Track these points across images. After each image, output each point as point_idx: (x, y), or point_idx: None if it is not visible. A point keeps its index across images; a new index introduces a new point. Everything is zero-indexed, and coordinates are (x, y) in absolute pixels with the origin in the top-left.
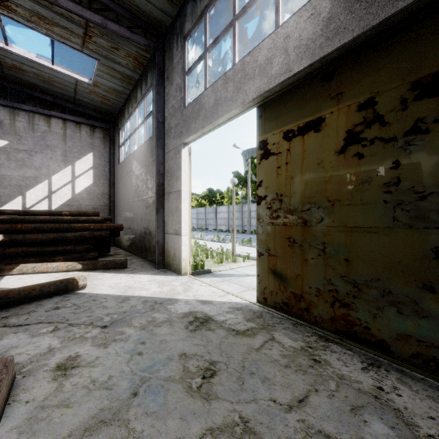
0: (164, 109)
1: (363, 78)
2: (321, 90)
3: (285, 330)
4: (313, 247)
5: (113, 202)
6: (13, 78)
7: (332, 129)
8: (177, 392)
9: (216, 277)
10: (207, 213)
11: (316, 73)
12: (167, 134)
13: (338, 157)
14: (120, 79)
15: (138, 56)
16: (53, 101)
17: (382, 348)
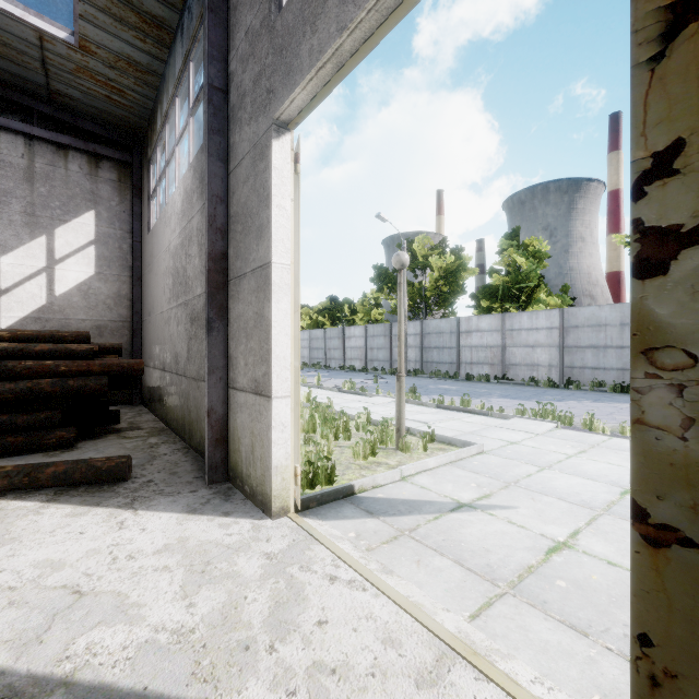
0: (228, 54)
1: None
2: None
3: None
4: None
5: (139, 315)
6: None
7: None
8: None
9: (371, 516)
10: (328, 339)
11: None
12: (235, 118)
13: None
14: (136, 27)
15: None
16: (3, 96)
17: None
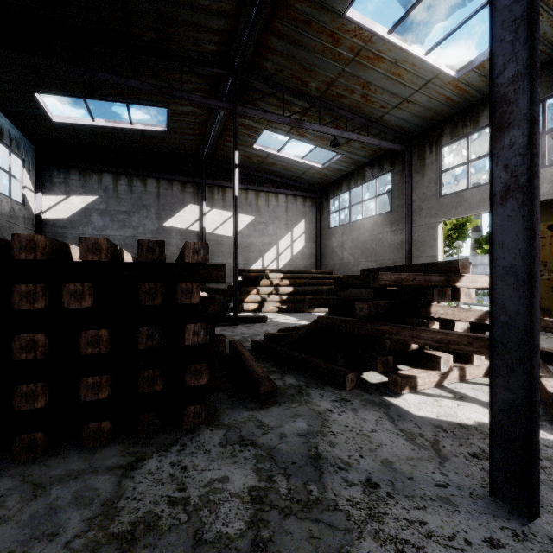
0: (412, 194)
1: None
2: None
3: None
4: None
5: (319, 261)
6: (261, 169)
7: None
8: None
9: None
10: None
11: None
12: (416, 213)
13: None
14: (350, 163)
15: (378, 150)
16: (281, 181)
17: None
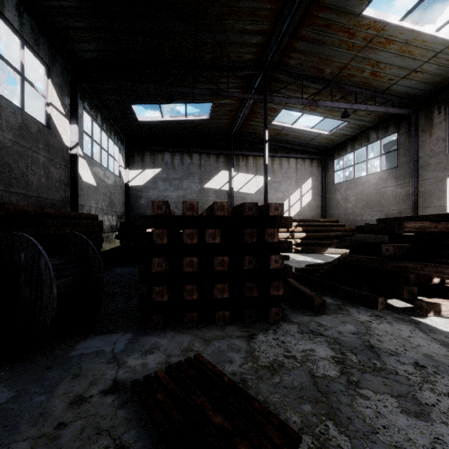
0: (418, 151)
1: None
2: None
3: None
4: None
5: (324, 212)
6: (276, 139)
7: None
8: None
9: None
10: None
11: None
12: (423, 168)
13: None
14: (355, 128)
15: (383, 115)
16: (292, 148)
17: None
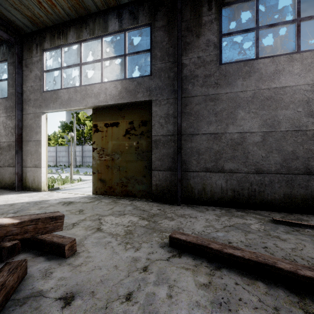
0: (23, 84)
1: (130, 114)
2: (118, 112)
3: (106, 199)
4: (116, 168)
5: None
6: None
7: (122, 127)
8: (72, 215)
9: (64, 190)
10: None
11: (117, 106)
12: (26, 102)
13: (123, 137)
14: None
15: None
16: None
17: (135, 196)
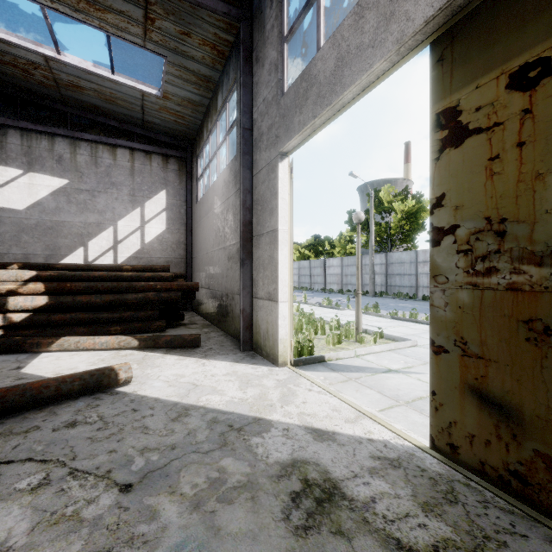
0: (253, 108)
1: None
2: None
3: None
4: None
5: (191, 254)
6: (72, 101)
7: None
8: None
9: (334, 371)
10: (312, 268)
11: None
12: (256, 146)
13: None
14: (195, 83)
15: (217, 42)
16: (119, 127)
17: None
